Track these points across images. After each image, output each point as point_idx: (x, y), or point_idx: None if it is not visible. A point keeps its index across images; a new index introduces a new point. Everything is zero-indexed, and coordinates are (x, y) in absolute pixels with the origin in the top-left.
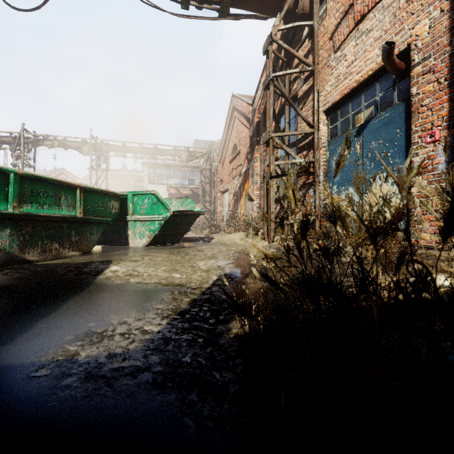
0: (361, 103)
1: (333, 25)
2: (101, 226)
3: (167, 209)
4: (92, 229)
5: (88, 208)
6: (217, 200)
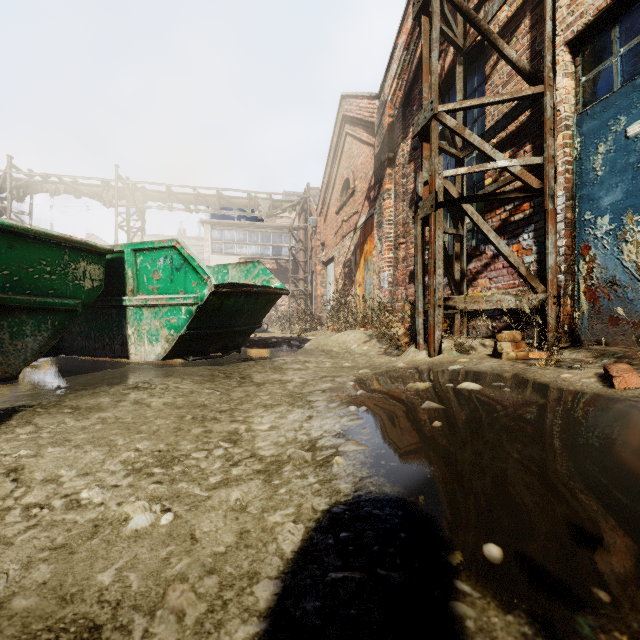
0: None
1: None
2: (50, 317)
3: (203, 280)
4: (20, 324)
5: (4, 275)
6: (316, 276)
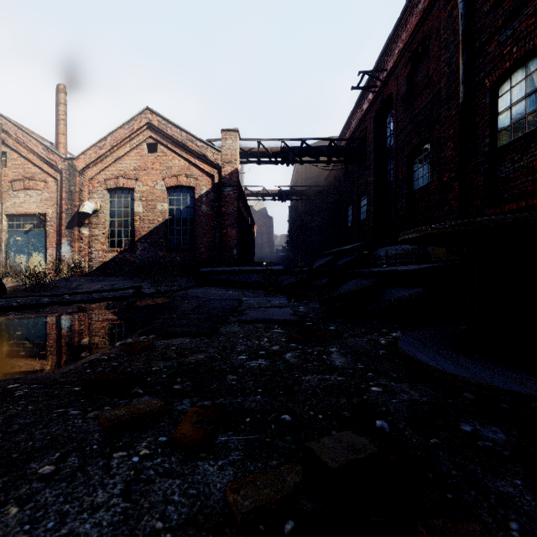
0: (28, 221)
1: (12, 176)
2: None
3: None
4: None
5: None
6: None
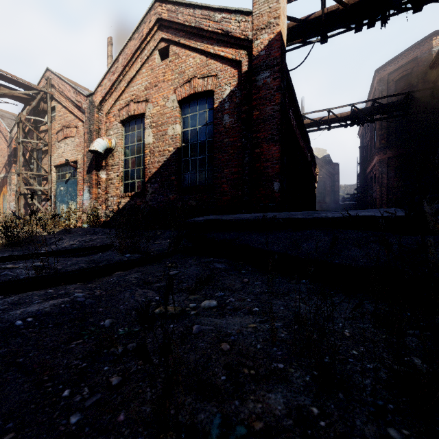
0: (67, 170)
1: (57, 128)
2: None
3: None
4: None
5: None
6: None
